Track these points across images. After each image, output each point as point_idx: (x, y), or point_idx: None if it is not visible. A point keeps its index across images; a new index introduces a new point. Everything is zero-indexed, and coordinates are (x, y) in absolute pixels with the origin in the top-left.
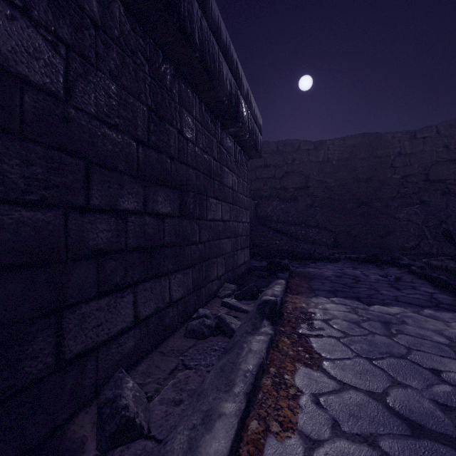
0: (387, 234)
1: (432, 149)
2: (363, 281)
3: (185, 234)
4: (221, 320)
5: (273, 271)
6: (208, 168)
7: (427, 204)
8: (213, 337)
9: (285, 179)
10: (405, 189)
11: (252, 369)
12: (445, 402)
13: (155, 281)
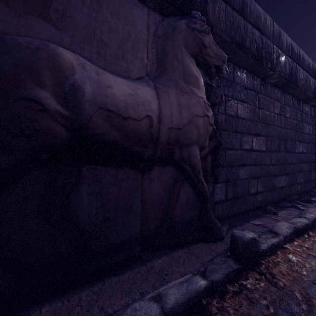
0: None
1: None
2: None
3: None
4: None
5: None
6: None
7: None
8: None
9: None
10: None
11: None
12: None
13: None
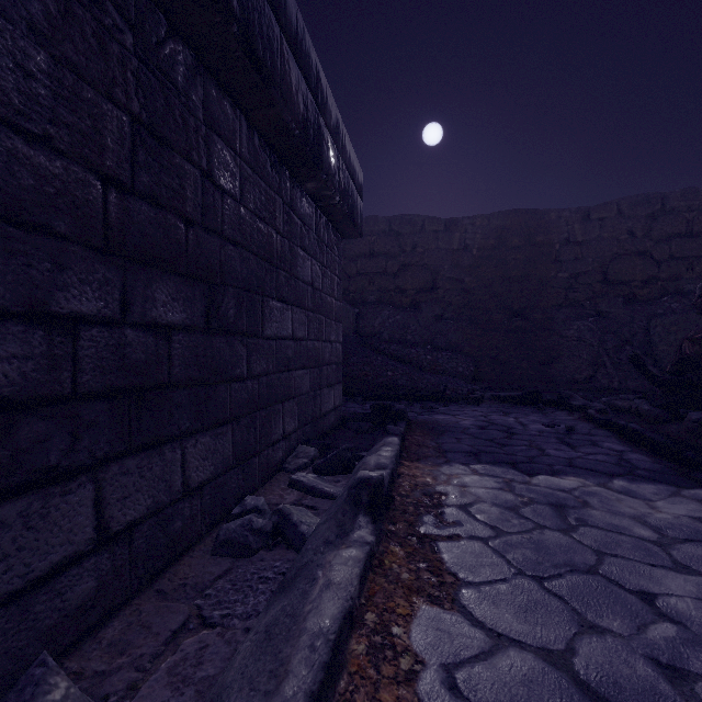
0: (551, 360)
1: (612, 236)
2: (519, 435)
3: (219, 363)
4: (283, 518)
5: (382, 422)
6: (266, 247)
7: (605, 316)
8: (266, 551)
9: (402, 275)
10: (574, 294)
11: (329, 628)
12: (671, 661)
13: (150, 453)
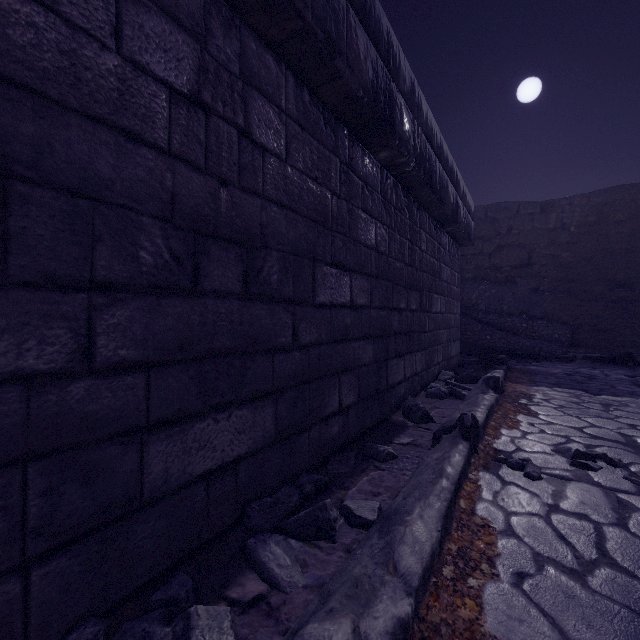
0: None
1: None
2: (598, 379)
3: (421, 324)
4: (452, 390)
5: (488, 366)
6: (432, 269)
7: None
8: (448, 399)
9: (497, 255)
10: None
11: (488, 404)
12: (627, 434)
13: (410, 355)
